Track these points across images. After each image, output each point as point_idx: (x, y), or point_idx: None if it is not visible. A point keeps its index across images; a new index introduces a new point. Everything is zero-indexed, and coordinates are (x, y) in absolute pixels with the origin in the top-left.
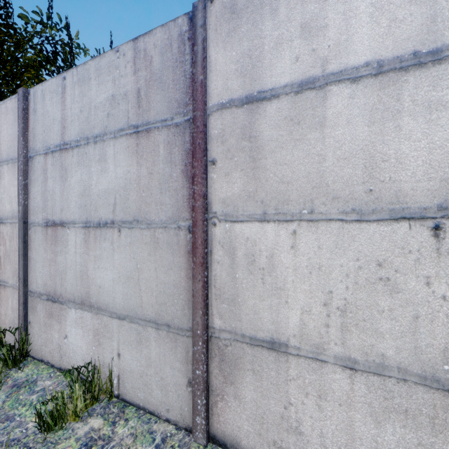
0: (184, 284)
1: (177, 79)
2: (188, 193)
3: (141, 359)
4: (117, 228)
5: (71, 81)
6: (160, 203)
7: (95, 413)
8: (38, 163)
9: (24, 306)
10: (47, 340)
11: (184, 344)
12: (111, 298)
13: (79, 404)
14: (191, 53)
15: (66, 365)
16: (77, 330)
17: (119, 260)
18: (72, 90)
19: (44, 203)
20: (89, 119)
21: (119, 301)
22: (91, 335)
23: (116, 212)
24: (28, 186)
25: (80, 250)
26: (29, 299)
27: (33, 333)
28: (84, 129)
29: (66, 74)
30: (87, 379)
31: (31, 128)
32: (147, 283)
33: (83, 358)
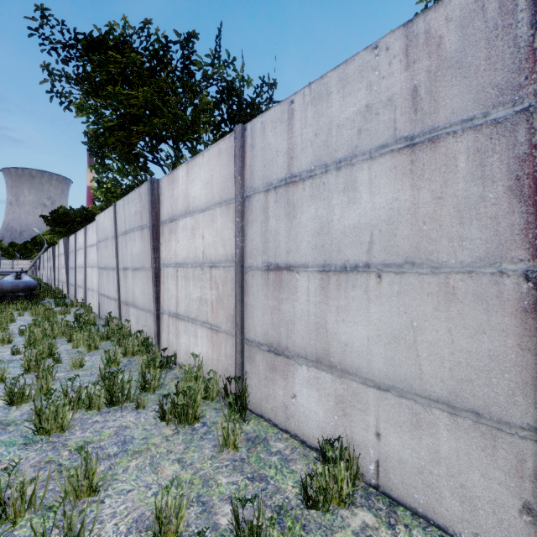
0: (515, 357)
1: (498, 54)
2: (523, 221)
3: (419, 449)
4: (375, 273)
5: (301, 103)
6: (458, 237)
7: (357, 502)
8: (257, 202)
9: (241, 354)
10: (268, 395)
11: (515, 447)
12: (365, 361)
13: (345, 487)
14: (530, 7)
15: (294, 428)
16: (310, 391)
17: (379, 314)
18: (303, 113)
19: (264, 245)
20: (328, 142)
21: (379, 366)
22: (332, 401)
23: (374, 253)
24: (244, 228)
25: (314, 298)
26: (246, 348)
27: (250, 384)
28: (321, 155)
29: (295, 97)
30: (344, 457)
31: (248, 165)
32: (432, 348)
33: (320, 427)
